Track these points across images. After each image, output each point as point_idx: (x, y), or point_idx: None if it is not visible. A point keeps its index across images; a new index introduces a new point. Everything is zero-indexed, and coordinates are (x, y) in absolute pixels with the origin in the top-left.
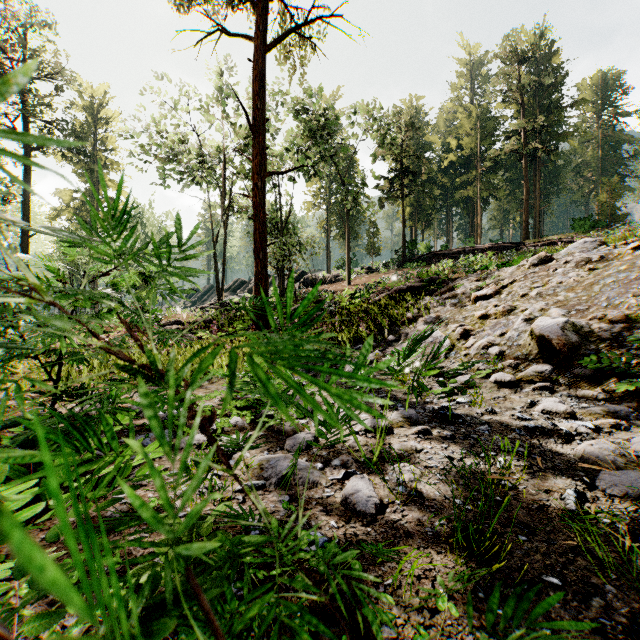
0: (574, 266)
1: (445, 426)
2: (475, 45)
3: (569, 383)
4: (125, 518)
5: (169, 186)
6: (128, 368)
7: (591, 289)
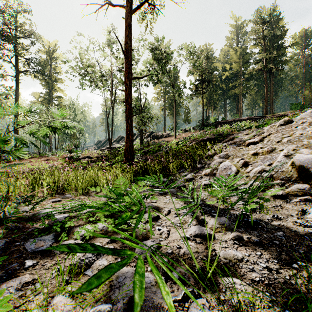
0: (308, 124)
1: (250, 231)
2: (239, 17)
3: None
4: None
5: (85, 89)
6: None
7: None
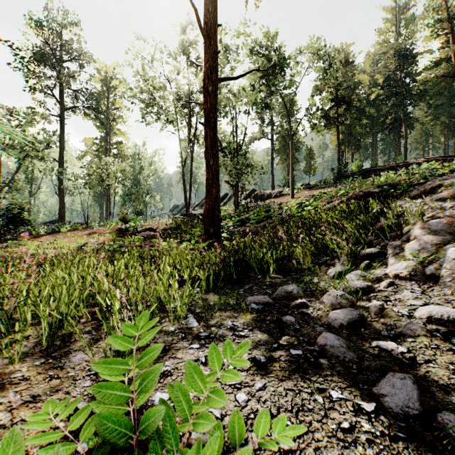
0: None
1: None
2: None
3: None
4: None
5: (149, 123)
6: None
7: None
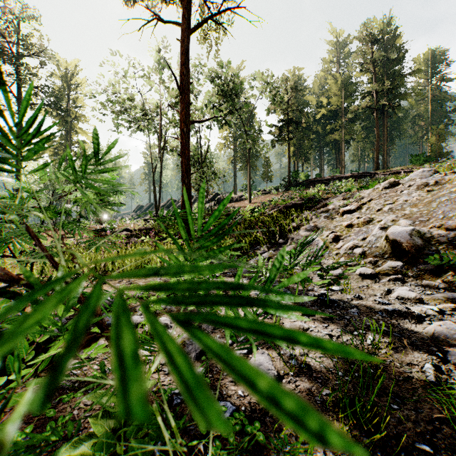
0: (416, 188)
1: (324, 309)
2: (340, 31)
3: (416, 275)
4: (24, 443)
5: (121, 132)
6: (3, 291)
7: (430, 205)
